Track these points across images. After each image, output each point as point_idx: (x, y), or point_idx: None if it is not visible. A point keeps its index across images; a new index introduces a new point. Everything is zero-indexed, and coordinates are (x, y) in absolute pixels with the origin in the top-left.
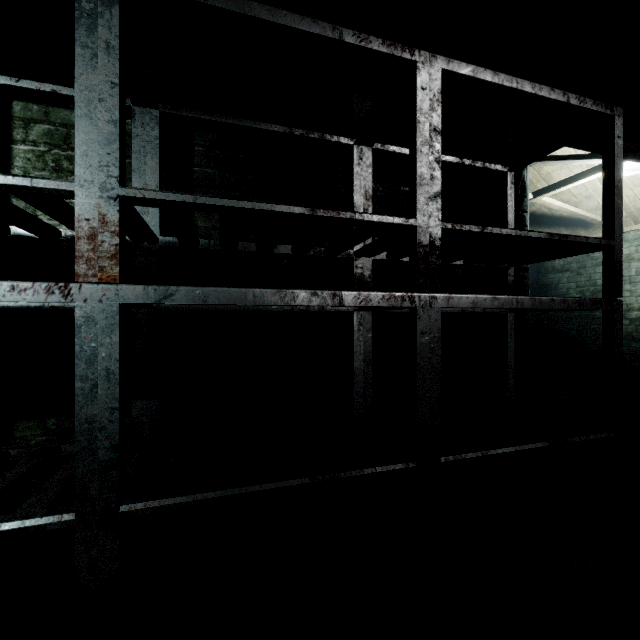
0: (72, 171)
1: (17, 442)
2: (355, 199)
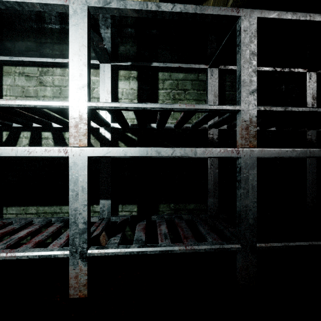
0: (179, 99)
1: (160, 212)
2: (307, 100)
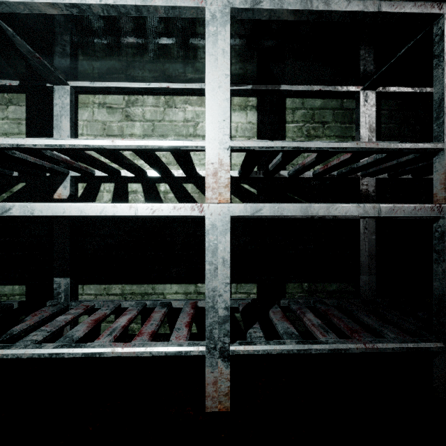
0: (315, 136)
1: (288, 295)
2: None
